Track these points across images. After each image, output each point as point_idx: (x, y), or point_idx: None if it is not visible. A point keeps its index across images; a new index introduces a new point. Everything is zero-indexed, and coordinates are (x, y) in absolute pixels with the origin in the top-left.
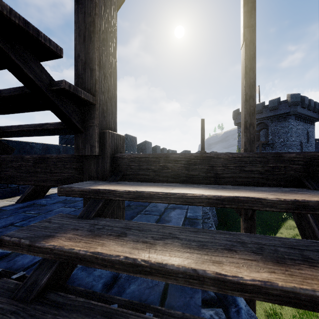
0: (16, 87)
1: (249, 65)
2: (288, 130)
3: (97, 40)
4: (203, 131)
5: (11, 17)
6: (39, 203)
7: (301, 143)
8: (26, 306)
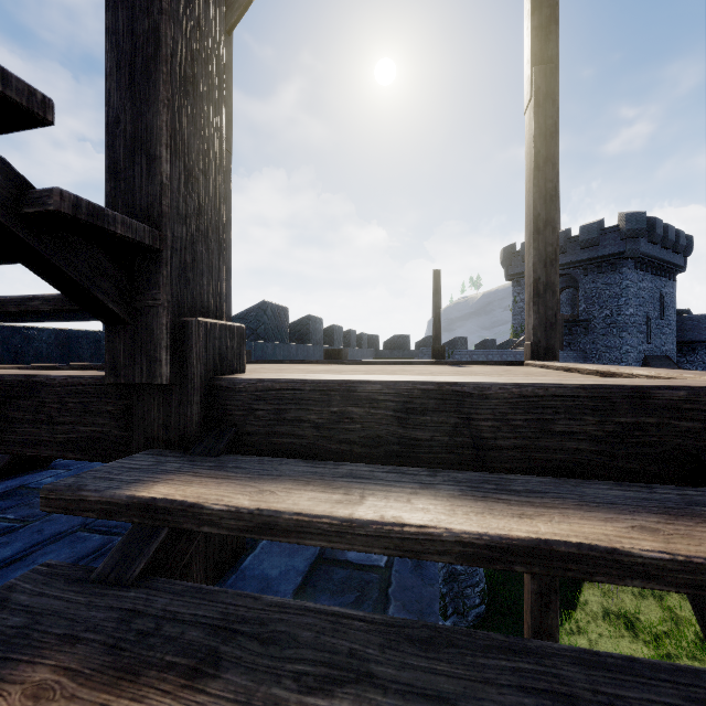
0: None
1: (544, 149)
2: (621, 292)
3: (167, 81)
4: (439, 299)
5: None
6: (38, 482)
7: (649, 319)
8: None
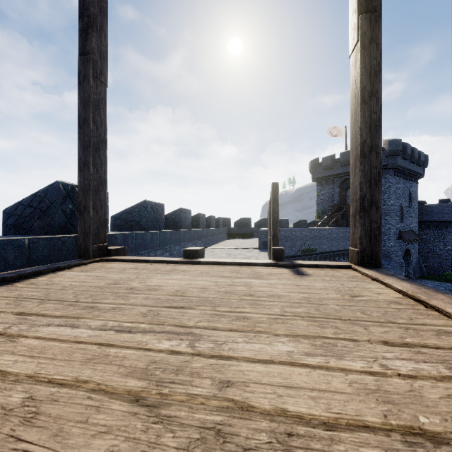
0: None
1: (369, 85)
2: (385, 190)
3: None
4: (276, 205)
5: None
6: None
7: (402, 207)
8: None
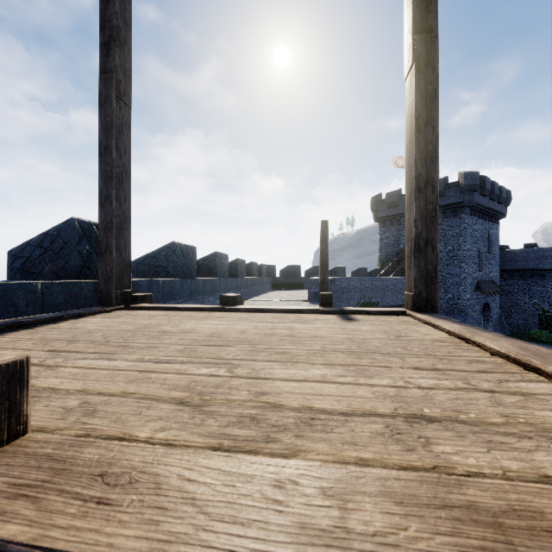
0: None
1: (425, 113)
2: (461, 232)
3: None
4: (326, 247)
5: None
6: None
7: (480, 253)
8: None
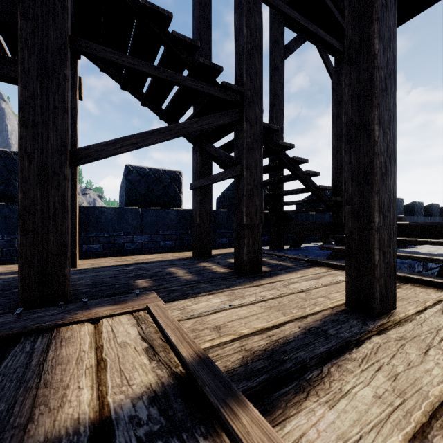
0: (313, 199)
1: None
2: None
3: (343, 172)
4: None
5: (322, 188)
6: (301, 249)
7: None
8: (330, 260)
